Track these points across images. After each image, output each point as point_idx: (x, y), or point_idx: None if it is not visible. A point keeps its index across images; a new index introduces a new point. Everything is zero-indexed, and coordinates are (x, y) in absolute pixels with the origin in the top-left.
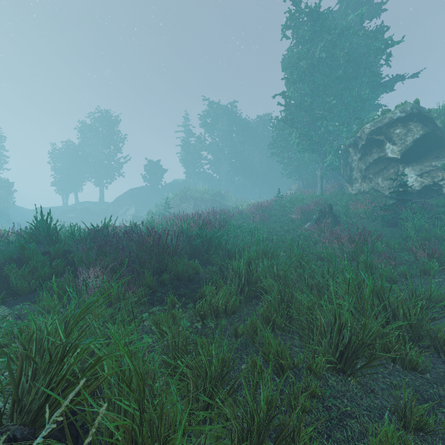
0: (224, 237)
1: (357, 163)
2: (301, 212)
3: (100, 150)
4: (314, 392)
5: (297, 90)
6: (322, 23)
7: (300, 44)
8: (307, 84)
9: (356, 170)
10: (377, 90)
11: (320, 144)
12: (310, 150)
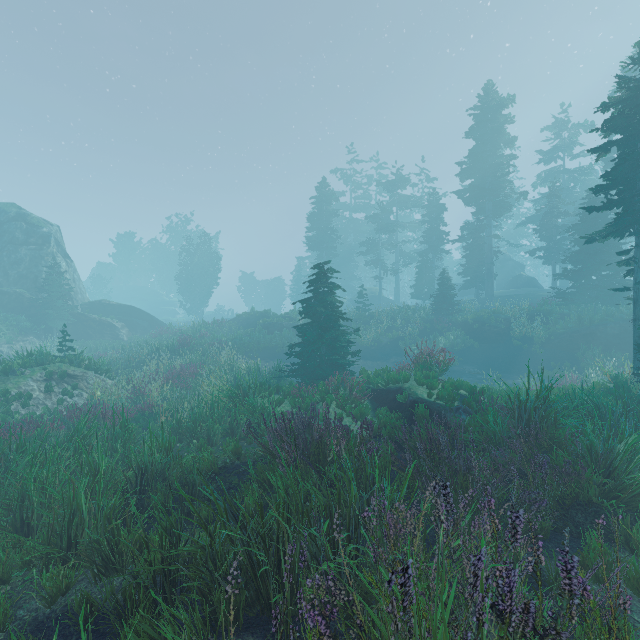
0: None
1: None
2: None
3: None
4: None
5: None
6: None
7: None
8: None
9: None
10: None
11: None
12: None
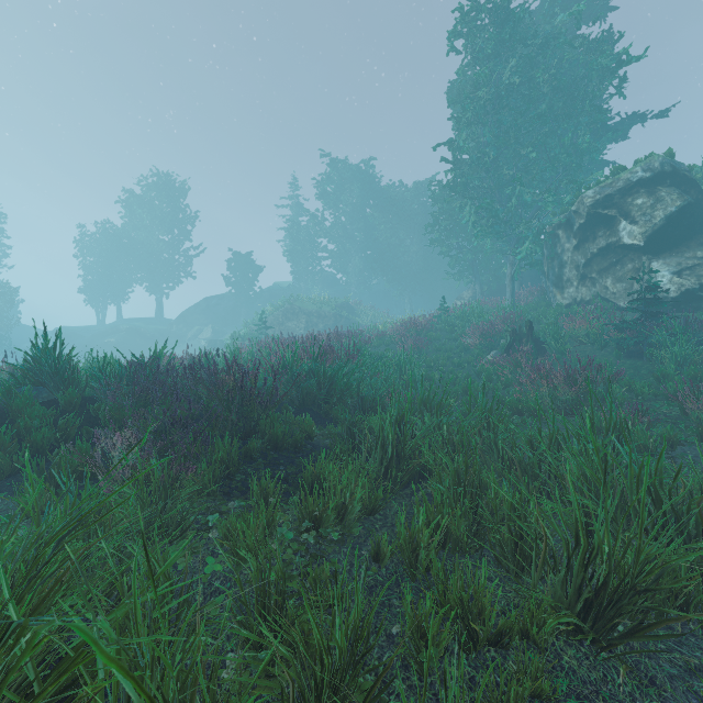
0: (355, 375)
1: (572, 254)
2: (481, 334)
3: (157, 236)
4: (540, 689)
5: (473, 136)
6: (515, 28)
7: (478, 62)
8: (489, 127)
9: (569, 266)
10: (602, 137)
11: (511, 225)
12: (494, 234)
